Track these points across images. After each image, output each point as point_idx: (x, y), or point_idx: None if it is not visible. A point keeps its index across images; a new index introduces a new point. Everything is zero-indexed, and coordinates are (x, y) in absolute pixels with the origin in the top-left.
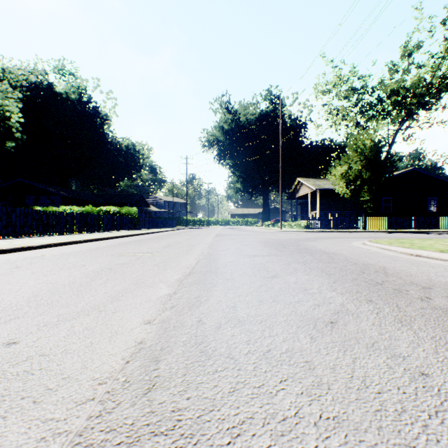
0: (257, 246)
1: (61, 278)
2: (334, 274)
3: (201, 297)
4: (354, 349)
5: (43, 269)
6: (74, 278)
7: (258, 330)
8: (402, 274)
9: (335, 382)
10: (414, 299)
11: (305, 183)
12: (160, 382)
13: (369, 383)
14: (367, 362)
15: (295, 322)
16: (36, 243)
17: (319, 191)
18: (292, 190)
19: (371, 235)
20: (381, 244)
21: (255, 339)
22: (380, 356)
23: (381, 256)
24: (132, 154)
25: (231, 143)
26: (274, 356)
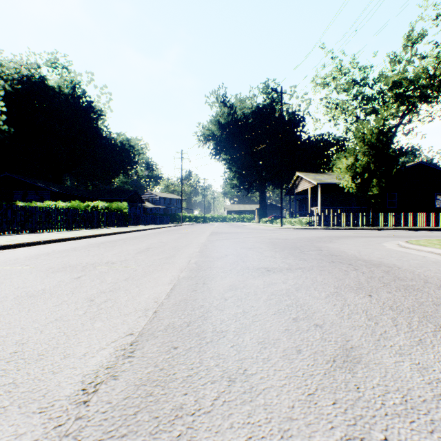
0: (265, 250)
1: None
2: None
3: None
4: None
5: None
6: None
7: None
8: None
9: None
10: None
11: (305, 178)
12: None
13: None
14: None
15: None
16: None
17: (320, 186)
18: (290, 185)
19: (387, 233)
20: (436, 248)
21: None
22: None
23: None
24: (127, 149)
25: (227, 138)
26: None
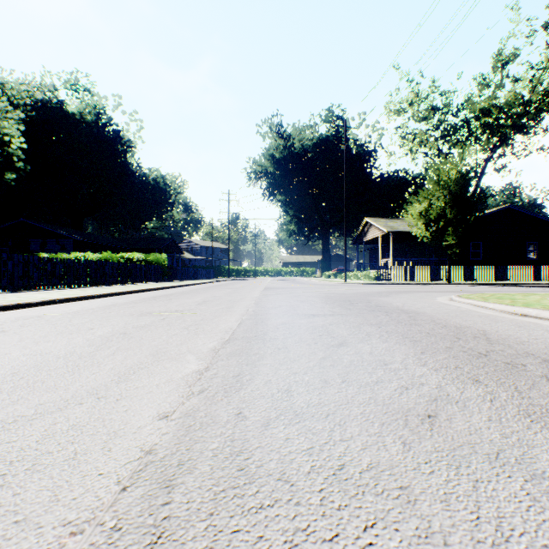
0: (317, 303)
1: (56, 346)
2: (420, 340)
3: (242, 375)
4: (471, 464)
5: (35, 333)
6: (73, 347)
7: (324, 429)
8: (511, 341)
9: (454, 530)
10: (537, 378)
11: (375, 224)
12: (170, 530)
13: (508, 531)
14: (497, 488)
15: (377, 416)
16: (35, 298)
17: (392, 234)
18: (358, 233)
19: (458, 288)
20: (474, 300)
21: (321, 446)
22: (514, 477)
23: (477, 316)
24: (162, 188)
25: (283, 175)
26: (350, 478)
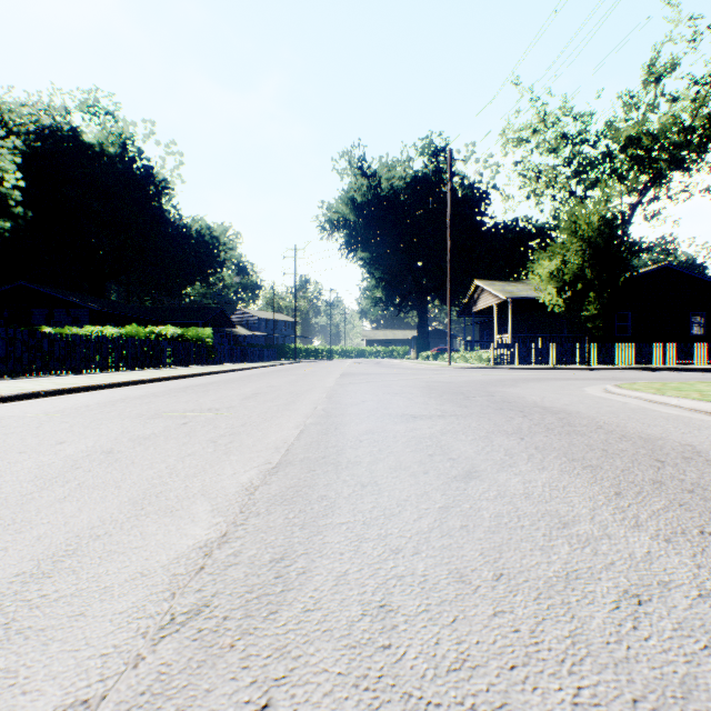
0: (416, 396)
1: None
2: (599, 466)
3: (290, 557)
4: None
5: None
6: (2, 483)
7: None
8: None
9: None
10: None
11: (488, 289)
12: None
13: None
14: None
15: None
16: (10, 390)
17: (511, 301)
18: (466, 301)
19: (605, 374)
20: (645, 393)
21: None
22: None
23: (661, 418)
24: (208, 243)
25: (367, 225)
26: None
